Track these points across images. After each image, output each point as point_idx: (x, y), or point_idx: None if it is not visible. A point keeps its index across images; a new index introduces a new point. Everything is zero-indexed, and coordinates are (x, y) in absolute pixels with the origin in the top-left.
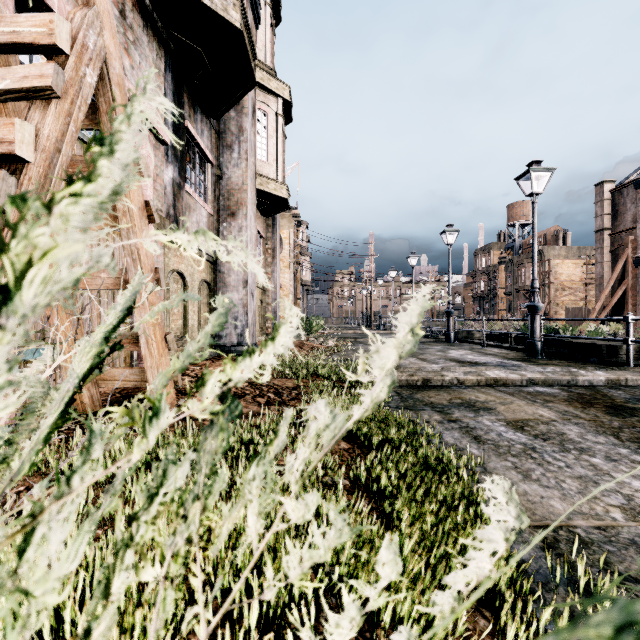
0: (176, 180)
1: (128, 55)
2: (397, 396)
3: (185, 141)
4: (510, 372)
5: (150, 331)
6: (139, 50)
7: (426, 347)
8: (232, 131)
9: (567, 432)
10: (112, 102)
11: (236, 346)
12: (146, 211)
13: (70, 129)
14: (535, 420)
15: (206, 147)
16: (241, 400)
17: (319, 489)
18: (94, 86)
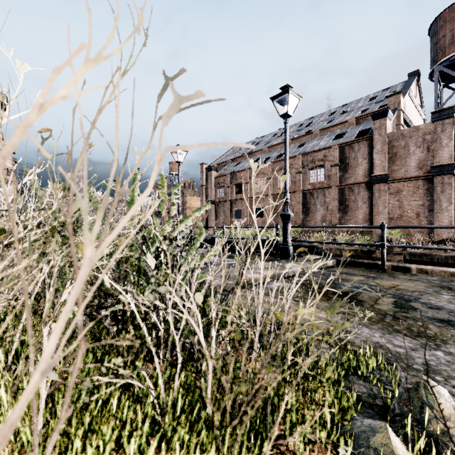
0: None
1: None
2: None
3: None
4: None
5: None
6: None
7: None
8: None
9: None
10: None
11: None
12: None
13: None
14: None
15: None
16: None
17: None
18: None
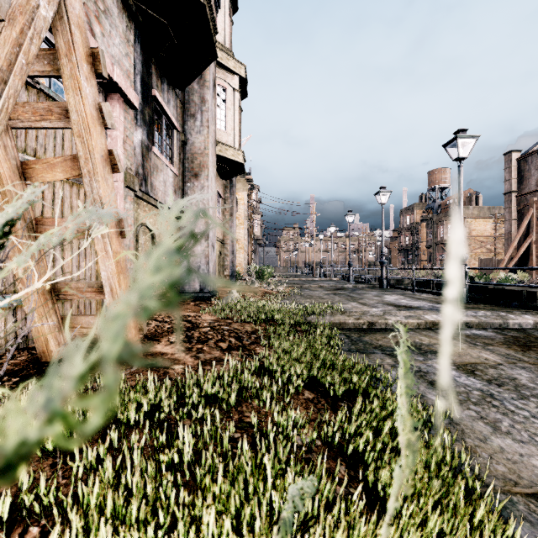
0: (145, 142)
1: (99, 23)
2: (347, 339)
3: (153, 108)
4: None
5: (114, 280)
6: (109, 20)
7: (363, 292)
8: (195, 102)
9: (518, 377)
10: (71, 43)
11: (199, 292)
12: (110, 160)
13: (19, 60)
14: (482, 364)
15: (172, 115)
16: (204, 345)
17: (296, 462)
18: (50, 21)
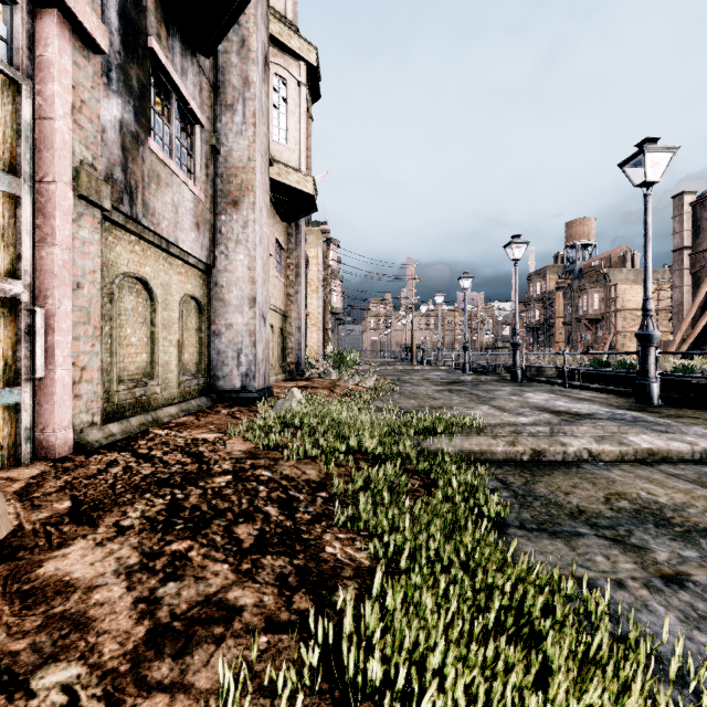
0: (129, 126)
1: None
2: (505, 490)
3: (149, 71)
4: (668, 437)
5: None
6: None
7: (492, 388)
8: (234, 84)
9: None
10: None
11: (239, 391)
12: None
13: None
14: None
15: (191, 97)
16: (196, 541)
17: None
18: None
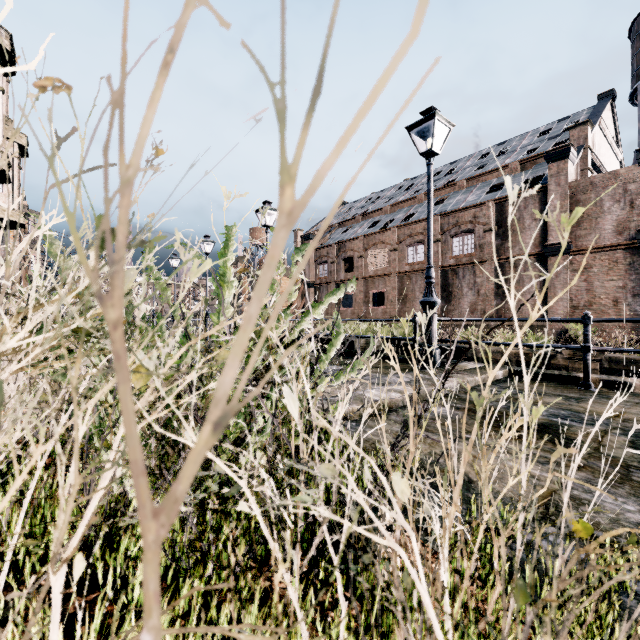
0: None
1: None
2: None
3: None
4: None
5: None
6: None
7: None
8: None
9: None
10: None
11: None
12: None
13: None
14: None
15: None
16: None
17: None
18: None
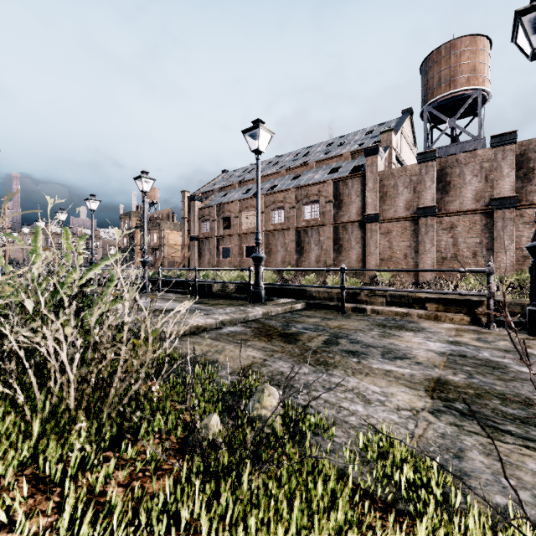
0: None
1: None
2: None
3: None
4: None
5: None
6: None
7: None
8: None
9: None
10: None
11: None
12: None
13: None
14: None
15: None
16: None
17: None
18: None
